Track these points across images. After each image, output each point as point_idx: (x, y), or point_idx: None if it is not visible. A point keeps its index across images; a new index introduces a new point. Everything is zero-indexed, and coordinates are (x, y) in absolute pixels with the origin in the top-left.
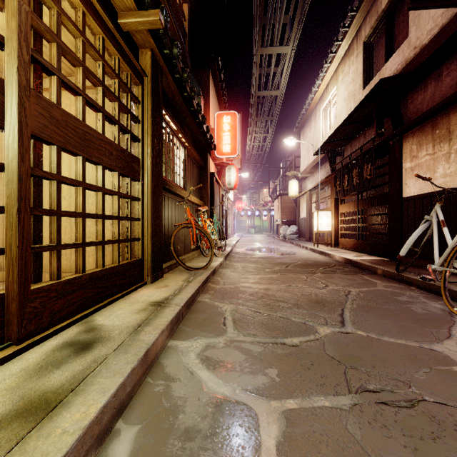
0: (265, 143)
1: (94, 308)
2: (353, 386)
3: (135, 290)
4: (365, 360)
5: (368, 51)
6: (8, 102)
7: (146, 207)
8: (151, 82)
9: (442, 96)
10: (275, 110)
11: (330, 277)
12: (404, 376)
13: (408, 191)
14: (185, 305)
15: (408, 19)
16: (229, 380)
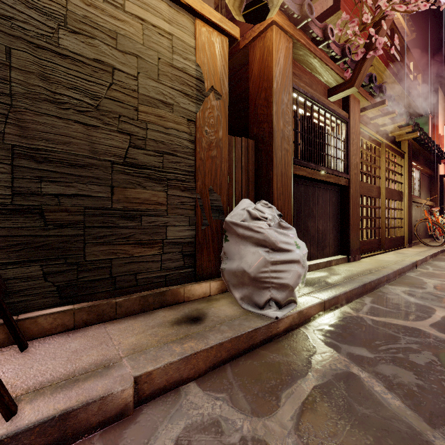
0: None
1: (394, 249)
2: None
3: (402, 248)
4: None
5: None
6: (382, 192)
7: (405, 213)
8: (408, 155)
9: None
10: None
11: None
12: None
13: None
14: (433, 254)
15: None
16: None
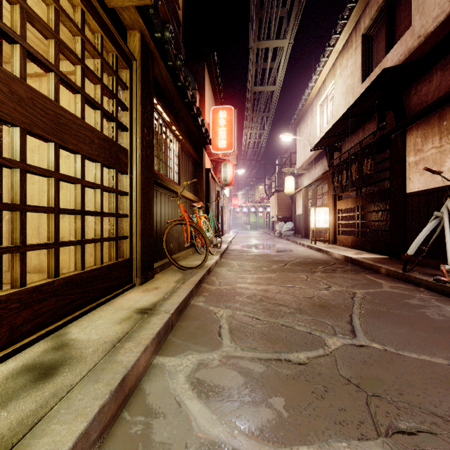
0: (261, 140)
1: (70, 318)
2: (381, 425)
3: (121, 293)
4: (389, 385)
5: (368, 43)
6: None
7: (134, 202)
8: (140, 66)
9: (449, 86)
10: (272, 106)
11: (332, 276)
12: (441, 409)
13: (412, 186)
14: (175, 312)
15: (411, 8)
16: (225, 416)
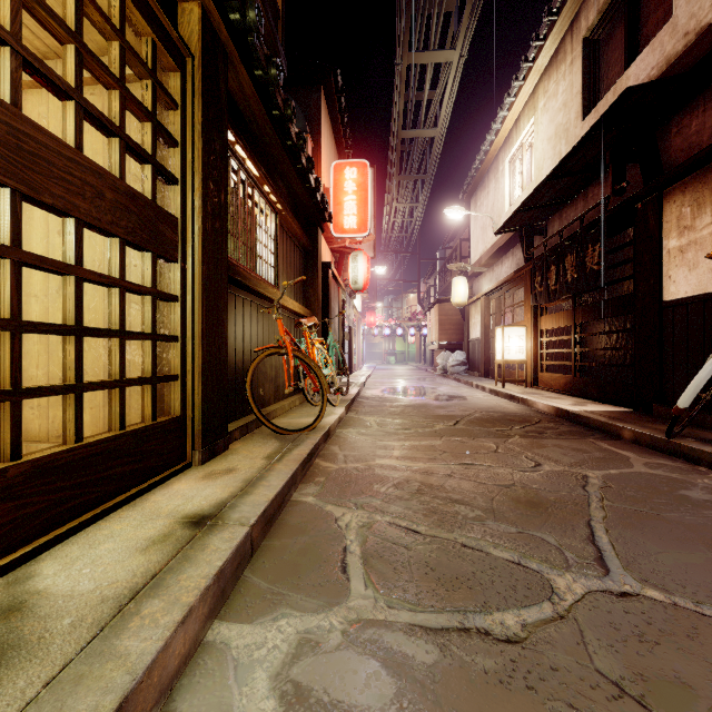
0: (412, 219)
1: (44, 540)
2: None
3: (163, 482)
4: (709, 700)
5: (593, 52)
6: None
7: (190, 314)
8: (202, 68)
9: None
10: (431, 162)
11: (540, 445)
12: None
13: (674, 290)
14: (260, 521)
15: None
16: None
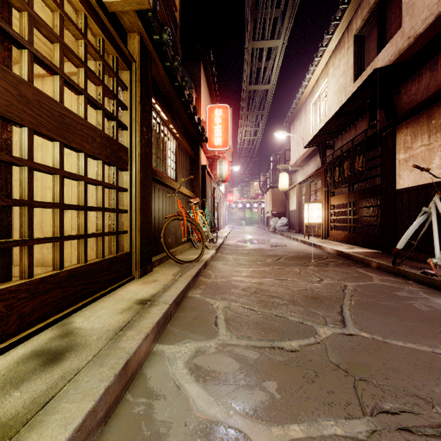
0: (255, 137)
1: (74, 308)
2: (367, 405)
3: (121, 285)
4: (376, 370)
5: (360, 43)
6: None
7: (134, 198)
8: (140, 68)
9: (438, 86)
10: (266, 104)
11: (324, 270)
12: (423, 391)
13: (402, 183)
14: (174, 303)
15: (401, 10)
16: (222, 398)
